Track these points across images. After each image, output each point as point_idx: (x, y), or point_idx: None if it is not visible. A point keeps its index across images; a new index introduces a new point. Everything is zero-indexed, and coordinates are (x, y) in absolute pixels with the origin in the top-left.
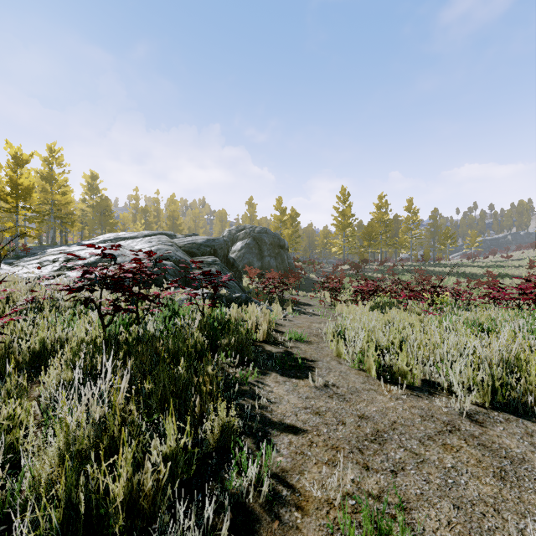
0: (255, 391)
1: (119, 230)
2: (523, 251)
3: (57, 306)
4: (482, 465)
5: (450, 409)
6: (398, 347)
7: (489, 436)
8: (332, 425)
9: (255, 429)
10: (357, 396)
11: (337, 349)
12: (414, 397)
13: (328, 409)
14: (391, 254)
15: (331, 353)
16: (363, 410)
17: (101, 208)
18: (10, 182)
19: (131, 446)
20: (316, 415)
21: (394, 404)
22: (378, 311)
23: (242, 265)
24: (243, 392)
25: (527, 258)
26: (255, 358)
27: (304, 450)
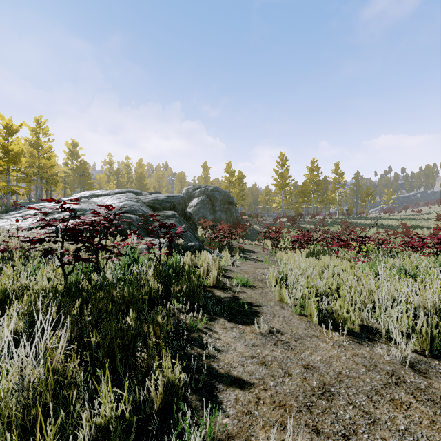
0: (203, 339)
1: (95, 189)
2: (430, 207)
3: (26, 256)
4: (436, 426)
5: (392, 357)
6: (335, 293)
7: (436, 390)
8: (278, 377)
9: (201, 383)
10: (301, 343)
11: (280, 295)
12: (355, 344)
13: (274, 358)
14: (321, 209)
15: (274, 298)
16: (308, 359)
17: (80, 171)
18: (2, 149)
19: (59, 421)
20: (263, 366)
21: (337, 352)
22: (314, 257)
23: (197, 218)
24: (192, 340)
25: (434, 212)
26: (205, 304)
27: (251, 408)
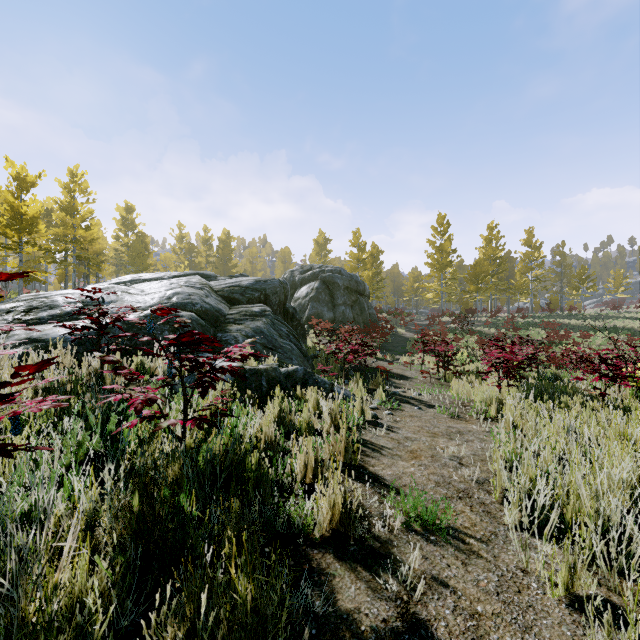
0: None
1: None
2: None
3: None
4: None
5: None
6: None
7: None
8: None
9: None
10: None
11: None
12: None
13: None
14: (503, 302)
15: None
16: None
17: (136, 247)
18: (11, 211)
19: None
20: None
21: None
22: (546, 401)
23: (307, 317)
24: None
25: None
26: None
27: None
